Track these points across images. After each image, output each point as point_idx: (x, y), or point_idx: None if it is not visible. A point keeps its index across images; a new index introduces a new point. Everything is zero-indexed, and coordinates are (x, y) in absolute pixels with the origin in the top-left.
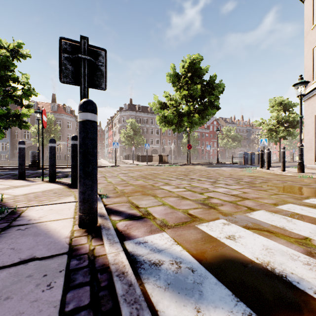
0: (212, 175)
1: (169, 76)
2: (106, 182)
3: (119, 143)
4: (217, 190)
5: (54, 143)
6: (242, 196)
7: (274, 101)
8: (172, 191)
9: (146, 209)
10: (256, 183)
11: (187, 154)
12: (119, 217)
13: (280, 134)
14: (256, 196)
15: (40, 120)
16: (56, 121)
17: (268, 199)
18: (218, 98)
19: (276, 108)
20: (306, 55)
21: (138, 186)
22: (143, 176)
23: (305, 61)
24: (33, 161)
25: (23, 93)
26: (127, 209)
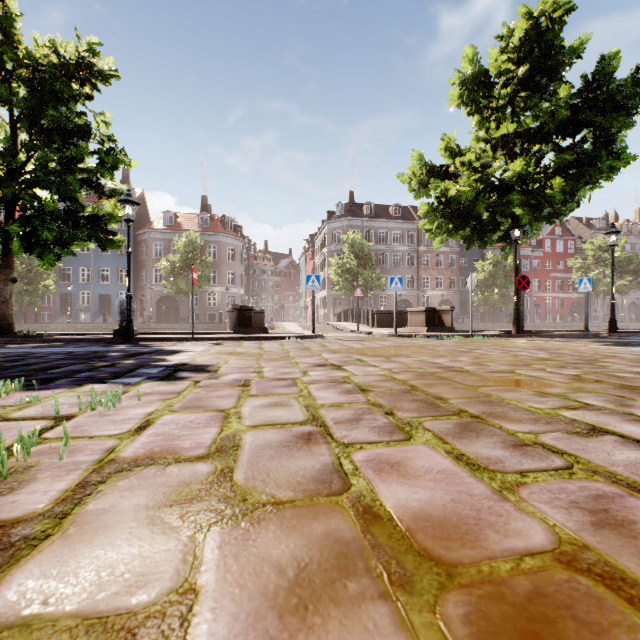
0: None
1: (460, 84)
2: (205, 444)
3: (326, 288)
4: None
5: None
6: None
7: None
8: None
9: None
10: None
11: (515, 306)
12: None
13: None
14: None
15: (131, 221)
16: (206, 247)
17: None
18: (632, 124)
19: None
20: None
21: None
22: (411, 384)
23: None
24: (124, 323)
25: (100, 161)
26: None
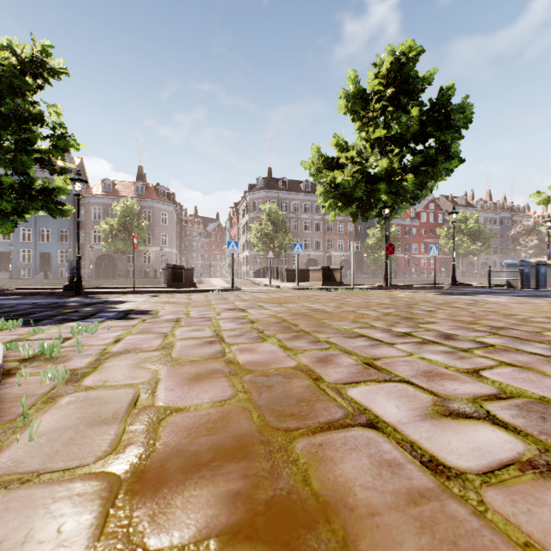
0: (497, 322)
1: (345, 98)
2: (156, 346)
3: (248, 248)
4: None
5: None
6: None
7: None
8: (448, 463)
9: None
10: None
11: (385, 266)
12: None
13: None
14: None
15: (81, 196)
16: (142, 211)
17: None
18: (461, 138)
19: None
20: None
21: (247, 385)
22: (284, 319)
23: None
24: (73, 279)
25: (52, 144)
26: None
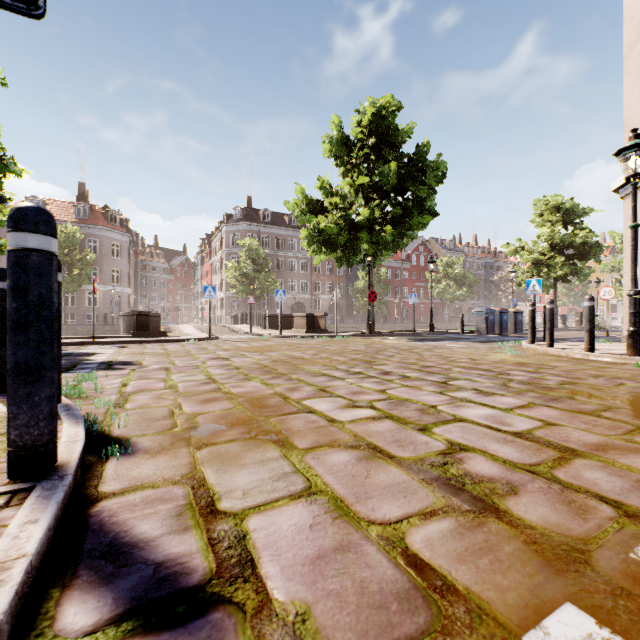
0: (431, 362)
1: (329, 142)
2: (163, 387)
3: (224, 289)
4: (463, 413)
5: (3, 280)
6: (550, 441)
7: (545, 204)
8: (338, 419)
9: (243, 522)
10: (553, 388)
11: (368, 313)
12: (99, 607)
13: (556, 271)
14: (591, 438)
15: None
16: (85, 241)
17: (639, 452)
18: (435, 193)
19: (549, 219)
20: (629, 96)
21: (242, 402)
22: (265, 365)
23: (625, 109)
24: None
25: None
26: (163, 528)
